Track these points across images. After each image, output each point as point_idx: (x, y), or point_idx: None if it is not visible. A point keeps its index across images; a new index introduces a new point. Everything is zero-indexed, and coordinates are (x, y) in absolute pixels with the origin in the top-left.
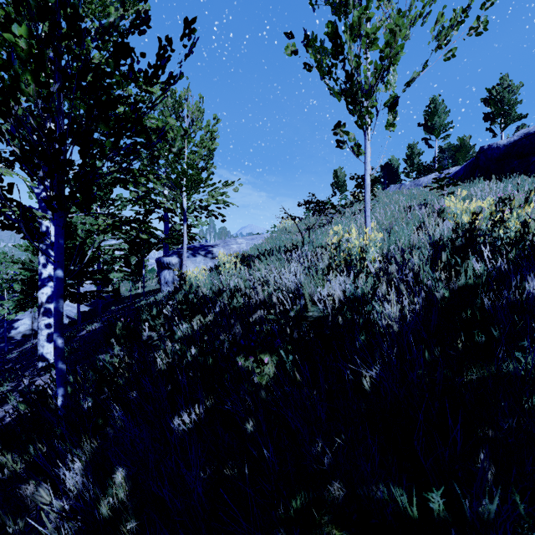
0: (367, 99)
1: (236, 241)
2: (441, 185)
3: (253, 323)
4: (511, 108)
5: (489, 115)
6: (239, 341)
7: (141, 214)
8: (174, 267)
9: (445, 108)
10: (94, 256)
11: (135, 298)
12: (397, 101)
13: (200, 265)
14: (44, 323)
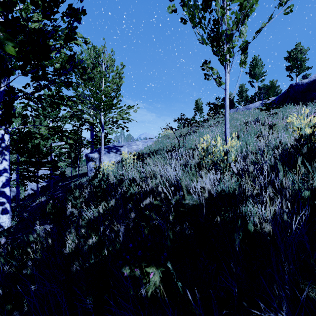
0: (227, 44)
1: (135, 143)
2: (269, 107)
3: (144, 207)
4: (302, 63)
5: (289, 67)
6: (132, 228)
7: (76, 126)
8: (95, 160)
9: (261, 63)
10: (47, 152)
11: (74, 177)
12: (247, 46)
13: (112, 159)
14: (0, 202)
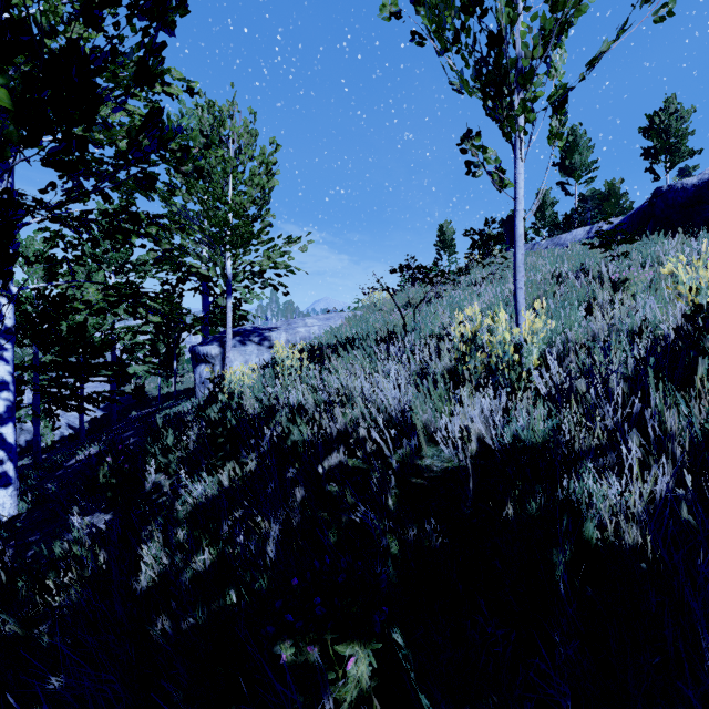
0: (519, 92)
1: (304, 322)
2: (611, 241)
3: (326, 475)
4: (680, 141)
5: (650, 151)
6: (298, 527)
7: (170, 283)
8: (214, 361)
9: (588, 141)
10: (103, 342)
11: (165, 399)
12: (566, 97)
13: (251, 357)
14: None
